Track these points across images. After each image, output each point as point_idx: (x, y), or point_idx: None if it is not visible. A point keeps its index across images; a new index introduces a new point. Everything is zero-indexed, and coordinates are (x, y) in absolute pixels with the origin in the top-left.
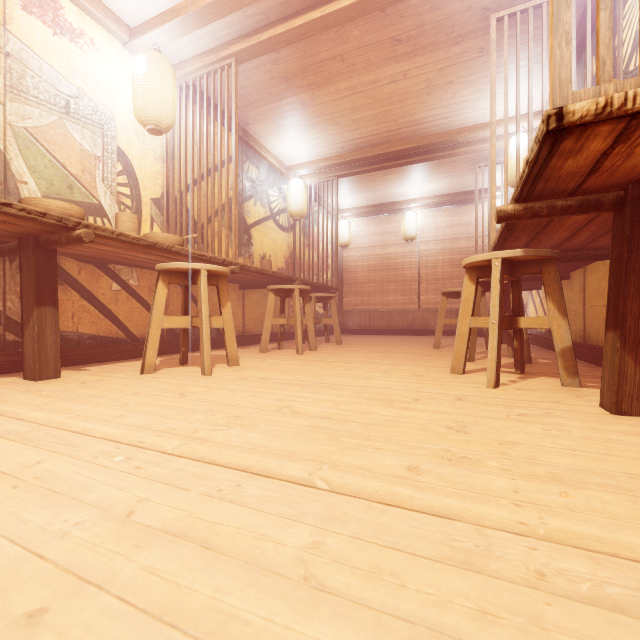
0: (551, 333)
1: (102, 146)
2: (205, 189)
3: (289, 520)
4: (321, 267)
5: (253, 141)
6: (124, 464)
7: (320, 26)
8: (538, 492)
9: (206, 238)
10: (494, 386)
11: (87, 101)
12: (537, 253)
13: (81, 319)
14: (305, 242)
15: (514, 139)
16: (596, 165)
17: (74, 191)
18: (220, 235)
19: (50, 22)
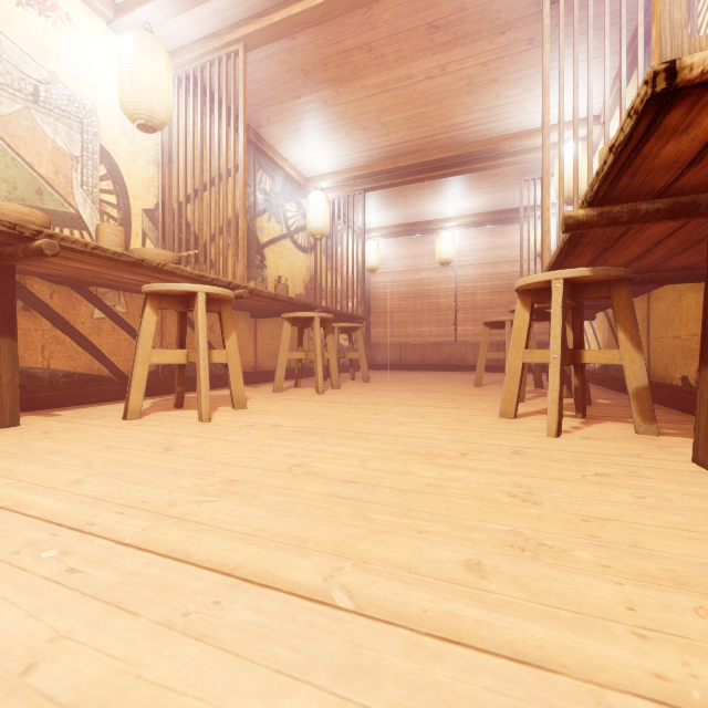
0: (607, 369)
1: (81, 144)
2: (208, 199)
3: (288, 678)
4: (346, 294)
5: (267, 147)
6: (54, 564)
7: (344, 5)
8: (663, 609)
9: (209, 257)
10: (556, 434)
11: (61, 88)
12: (607, 272)
13: (54, 353)
14: (327, 265)
15: (565, 148)
16: (702, 152)
17: (44, 197)
18: (225, 253)
19: None
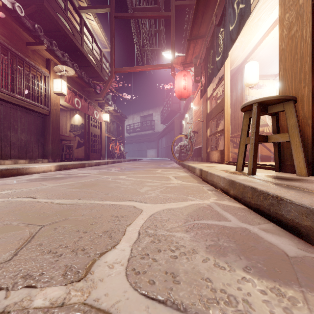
0: None
1: None
2: None
3: None
4: None
5: None
6: None
7: None
8: None
9: None
10: None
11: None
12: None
13: (262, 151)
14: None
15: None
16: None
17: (261, 122)
18: None
19: (256, 88)
